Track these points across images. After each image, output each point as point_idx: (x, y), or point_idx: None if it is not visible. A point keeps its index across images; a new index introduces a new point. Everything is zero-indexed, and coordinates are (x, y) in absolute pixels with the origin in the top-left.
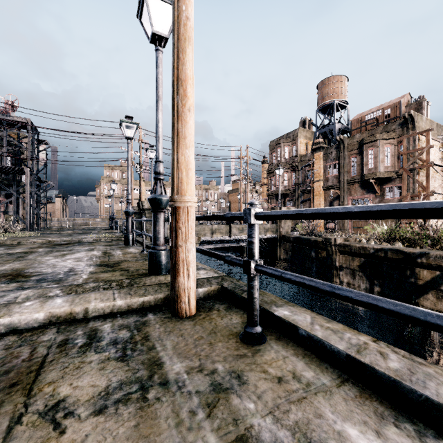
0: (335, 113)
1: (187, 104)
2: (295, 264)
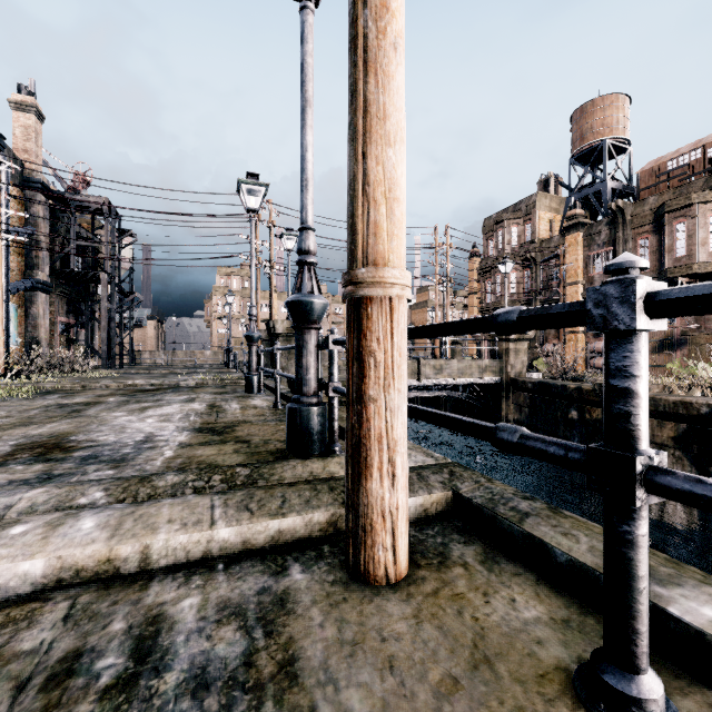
0: (606, 163)
1: (389, 31)
2: (538, 431)
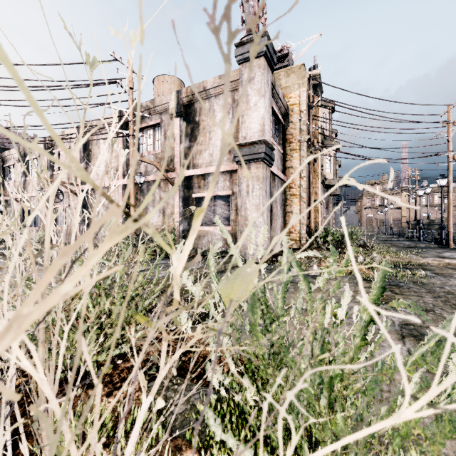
0: None
1: (450, 215)
2: None
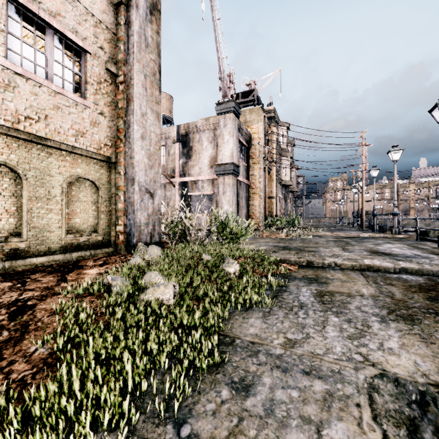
0: None
1: (363, 207)
2: None
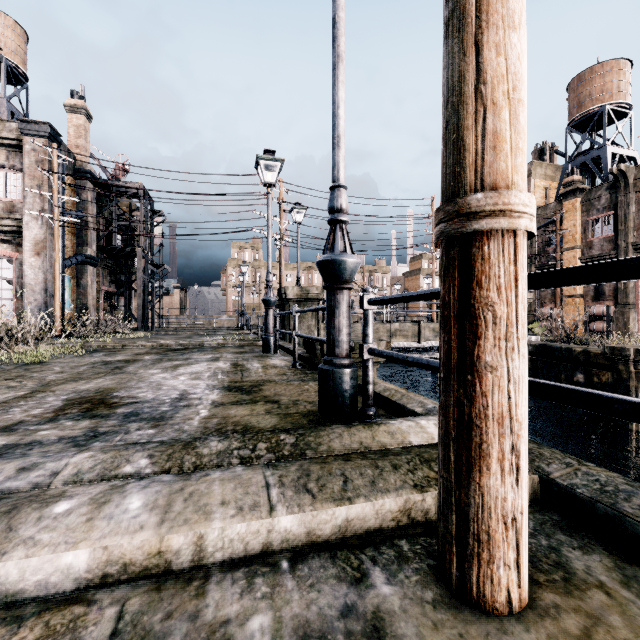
0: (605, 128)
1: None
2: None
